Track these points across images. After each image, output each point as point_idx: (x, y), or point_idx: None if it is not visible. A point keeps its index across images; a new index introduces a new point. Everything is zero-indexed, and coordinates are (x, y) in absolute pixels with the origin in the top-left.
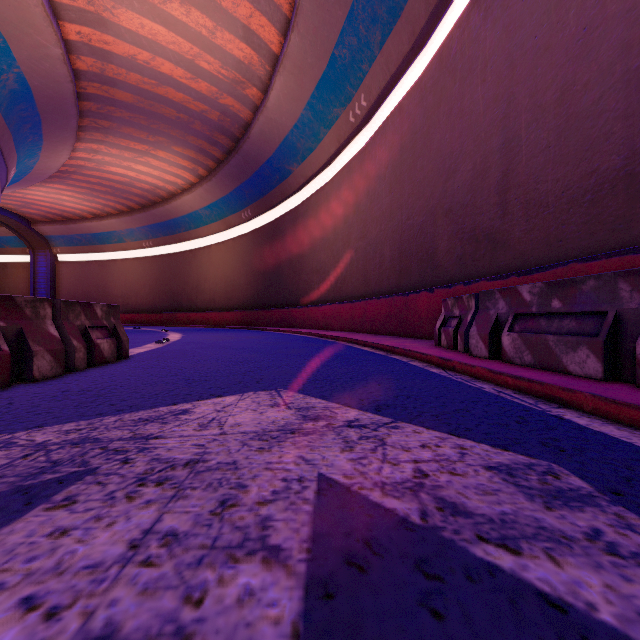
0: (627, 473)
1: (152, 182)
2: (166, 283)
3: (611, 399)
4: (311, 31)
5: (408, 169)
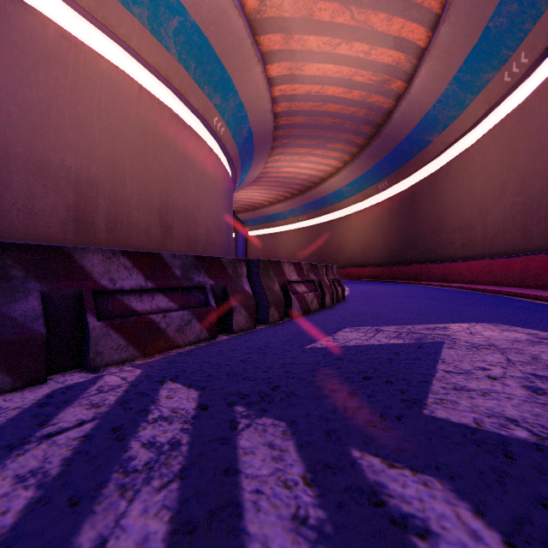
0: None
1: (309, 173)
2: (315, 246)
3: None
4: (463, 17)
5: None
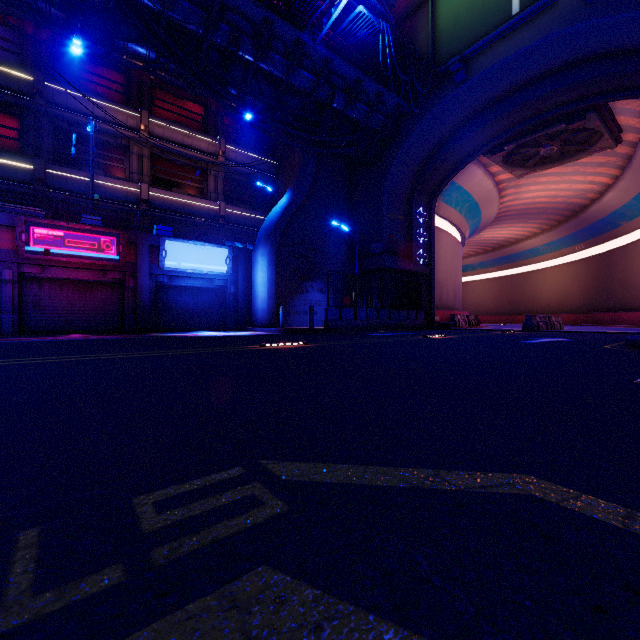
0: None
1: (506, 236)
2: (506, 295)
3: None
4: (632, 181)
5: None
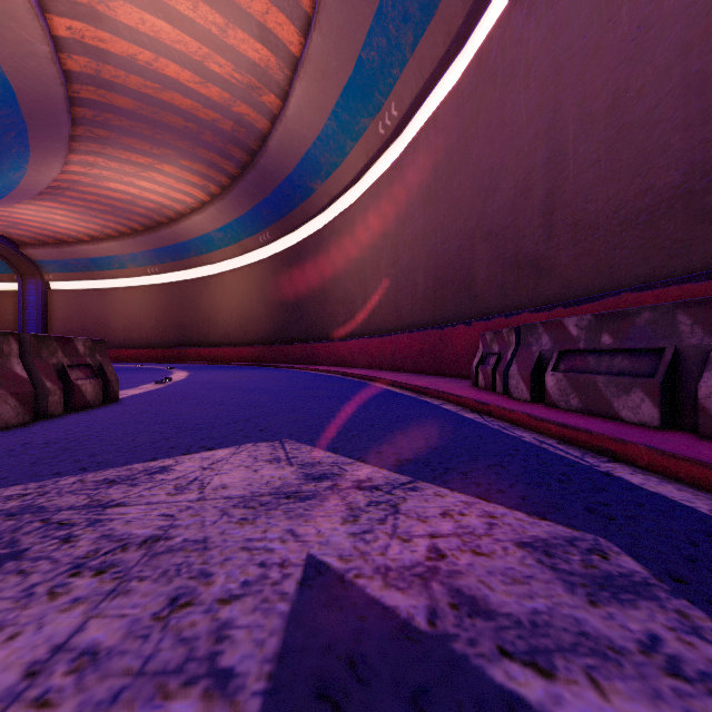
0: (690, 550)
1: (157, 200)
2: (174, 314)
3: (670, 453)
4: (335, 30)
5: (443, 187)
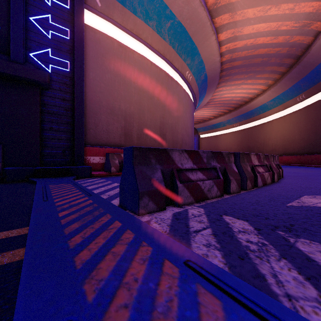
0: None
1: (242, 96)
2: (245, 142)
3: None
4: None
5: None
